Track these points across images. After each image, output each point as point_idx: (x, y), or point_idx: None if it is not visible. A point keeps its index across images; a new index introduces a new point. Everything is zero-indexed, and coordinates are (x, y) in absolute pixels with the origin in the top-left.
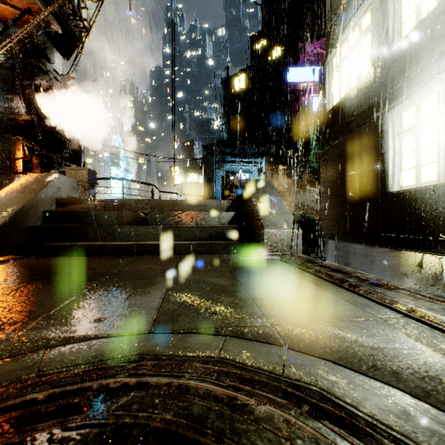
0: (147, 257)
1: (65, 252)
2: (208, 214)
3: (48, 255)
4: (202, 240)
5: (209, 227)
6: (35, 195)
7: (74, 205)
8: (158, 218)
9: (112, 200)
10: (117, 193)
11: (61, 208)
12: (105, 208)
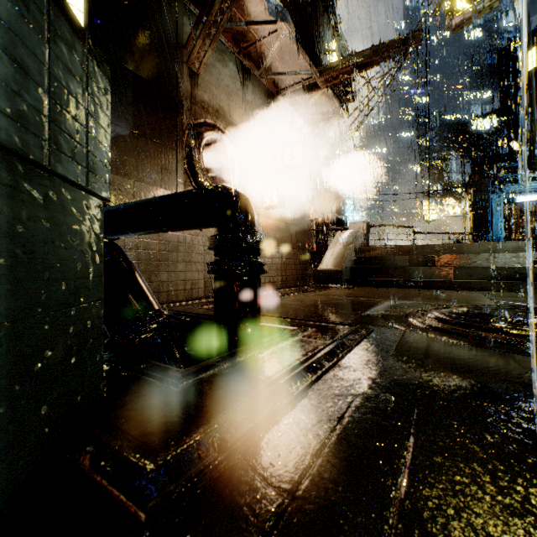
0: (446, 290)
1: (378, 284)
2: (502, 256)
3: (368, 286)
4: (498, 280)
5: (506, 268)
6: (351, 247)
7: (370, 252)
8: (446, 260)
9: (400, 247)
10: (379, 239)
11: (361, 254)
12: (394, 253)
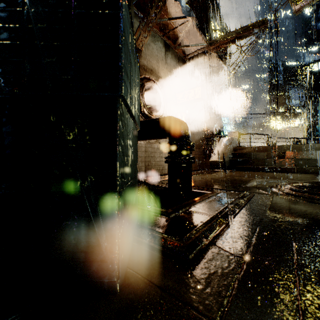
0: (291, 173)
1: (247, 169)
2: None
3: (240, 170)
4: None
5: None
6: (230, 147)
7: (241, 150)
8: (291, 155)
9: (260, 147)
10: (246, 142)
11: (236, 151)
12: (256, 151)
